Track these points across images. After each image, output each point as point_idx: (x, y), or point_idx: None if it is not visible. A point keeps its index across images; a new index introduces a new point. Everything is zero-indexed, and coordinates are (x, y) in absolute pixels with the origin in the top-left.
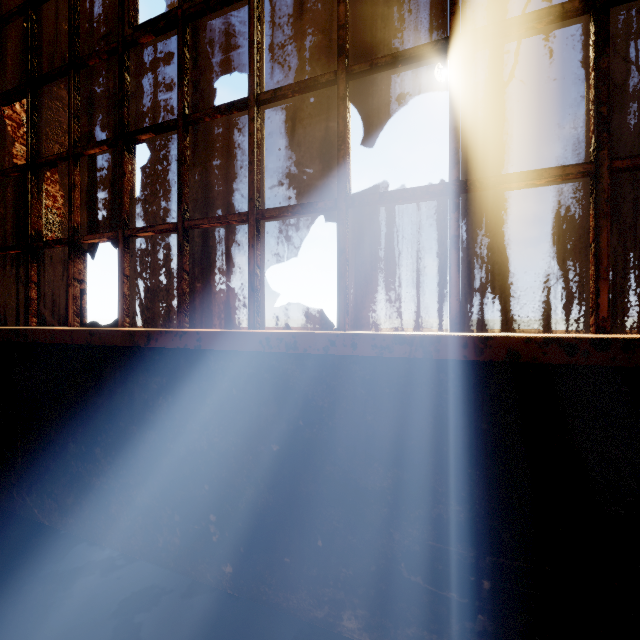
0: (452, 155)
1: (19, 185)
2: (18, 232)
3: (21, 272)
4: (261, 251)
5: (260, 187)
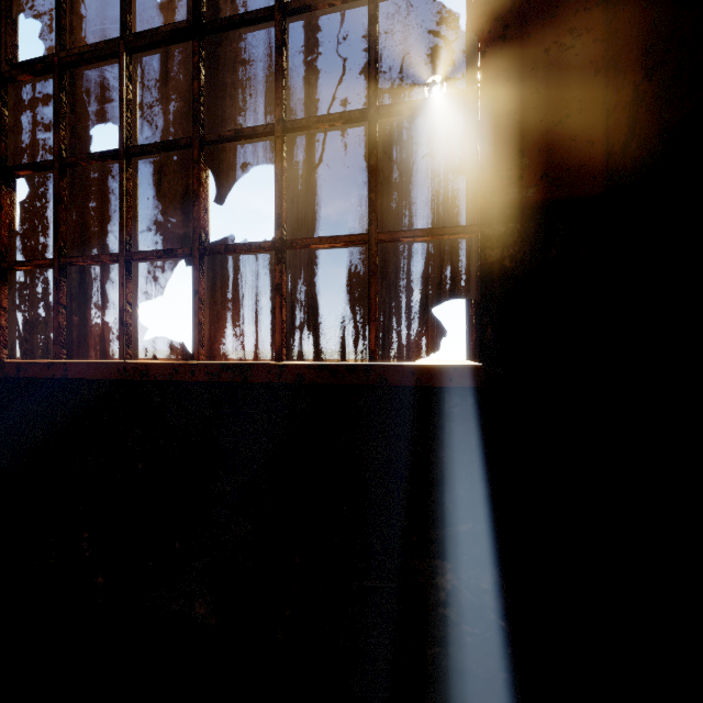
0: (277, 219)
1: None
2: None
3: None
4: (133, 289)
5: (132, 231)
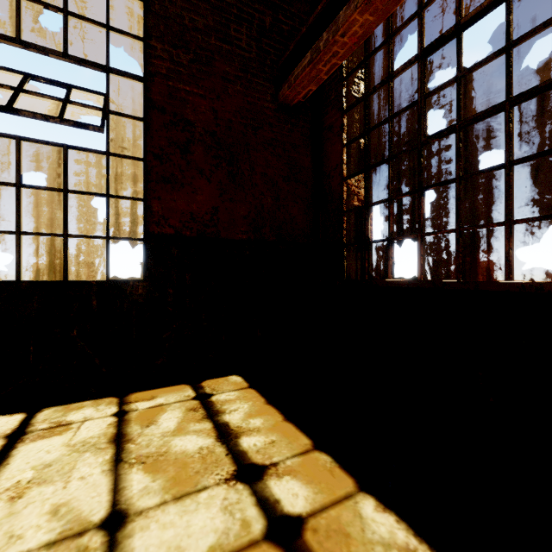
0: None
1: (351, 214)
2: (351, 235)
3: (352, 254)
4: (511, 240)
5: (511, 207)
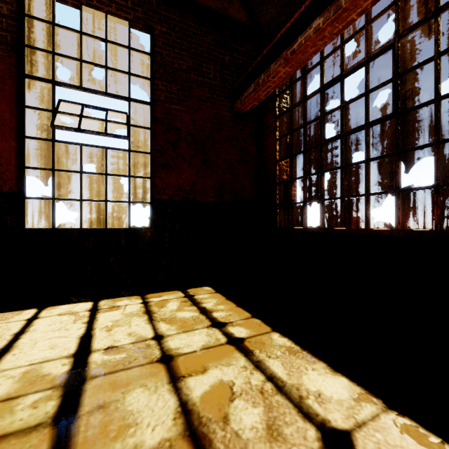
0: (435, 177)
1: (282, 184)
2: (282, 198)
3: (282, 210)
4: (368, 205)
5: (368, 186)
